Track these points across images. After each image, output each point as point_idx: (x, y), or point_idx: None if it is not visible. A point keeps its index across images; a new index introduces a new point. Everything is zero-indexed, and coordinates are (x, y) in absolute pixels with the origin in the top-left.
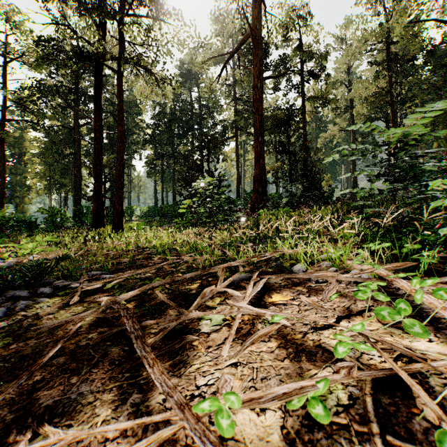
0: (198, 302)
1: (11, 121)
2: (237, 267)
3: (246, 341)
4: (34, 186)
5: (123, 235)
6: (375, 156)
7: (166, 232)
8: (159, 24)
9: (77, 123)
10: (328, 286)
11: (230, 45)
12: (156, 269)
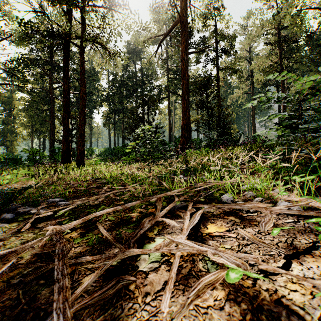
0: (137, 233)
1: (4, 86)
2: (172, 196)
3: (190, 292)
4: (20, 133)
5: (82, 169)
6: (289, 102)
7: (115, 166)
8: (112, 13)
9: (52, 87)
10: (259, 216)
11: (164, 30)
12: (105, 197)
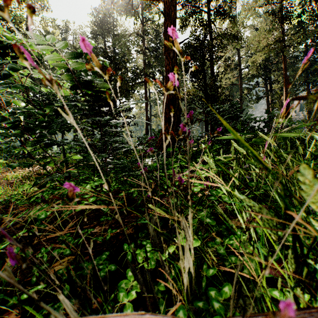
0: None
1: None
2: None
3: None
4: None
5: None
6: None
7: None
8: None
9: None
10: None
11: (140, 1)
12: None
